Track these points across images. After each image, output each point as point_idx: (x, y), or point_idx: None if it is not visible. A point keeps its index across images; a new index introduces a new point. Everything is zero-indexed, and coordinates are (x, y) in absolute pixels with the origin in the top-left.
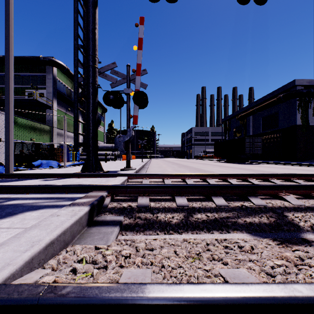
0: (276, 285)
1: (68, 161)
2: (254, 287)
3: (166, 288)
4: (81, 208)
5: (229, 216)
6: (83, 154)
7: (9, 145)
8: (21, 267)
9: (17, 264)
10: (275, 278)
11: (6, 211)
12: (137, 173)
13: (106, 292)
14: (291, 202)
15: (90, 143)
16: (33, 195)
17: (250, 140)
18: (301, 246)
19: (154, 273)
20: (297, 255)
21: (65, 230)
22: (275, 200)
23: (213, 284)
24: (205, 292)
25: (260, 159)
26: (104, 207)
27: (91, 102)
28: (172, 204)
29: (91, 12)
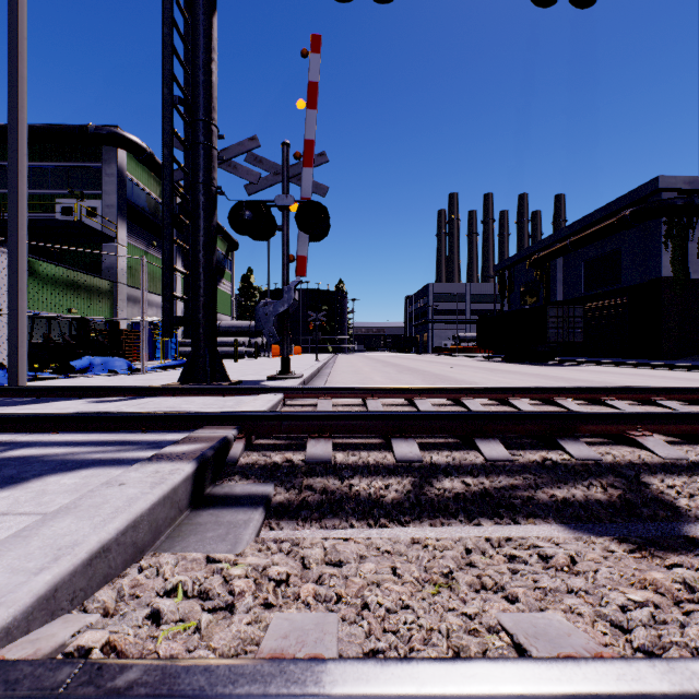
0: (649, 663)
1: (151, 358)
2: (593, 668)
3: (376, 671)
4: (176, 467)
5: (516, 485)
6: (185, 344)
7: (17, 323)
8: (28, 610)
9: (17, 604)
10: (633, 637)
11: (2, 473)
12: (306, 387)
13: (227, 683)
14: (657, 452)
15: (199, 318)
16: (67, 435)
17: (559, 311)
18: (686, 556)
19: (345, 622)
20: (678, 578)
21: (137, 520)
22: (620, 447)
23: (492, 662)
24: (472, 682)
25: (581, 355)
26: (230, 463)
27: (203, 226)
28: (385, 457)
29: (202, 22)
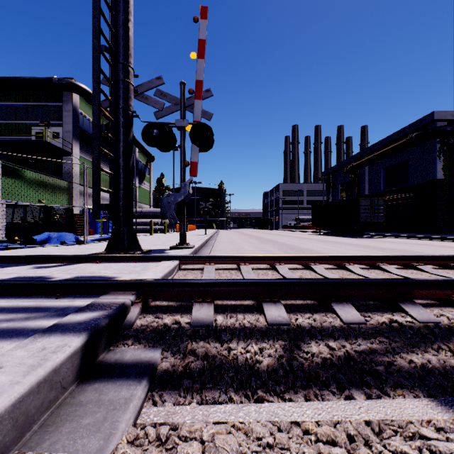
0: None
1: (95, 233)
2: None
3: None
4: (65, 342)
5: (375, 349)
6: None
7: None
8: None
9: None
10: None
11: None
12: (195, 255)
13: None
14: None
15: (119, 205)
16: None
17: (367, 201)
18: None
19: None
20: None
21: None
22: (449, 309)
23: None
24: None
25: (381, 231)
26: (126, 327)
27: (122, 139)
28: (258, 320)
29: None
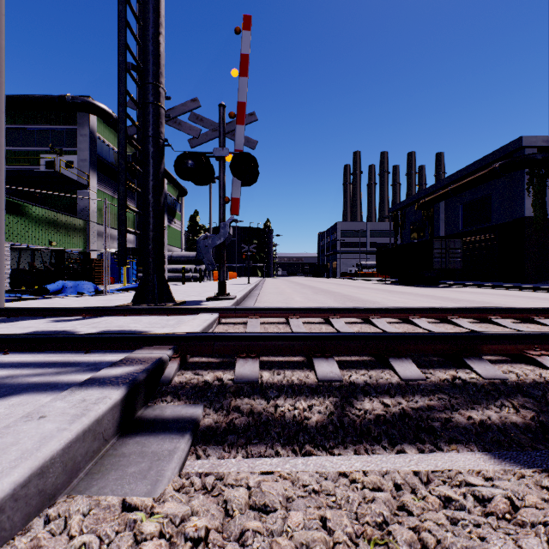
0: None
1: (117, 282)
2: None
3: None
4: (104, 394)
5: (432, 406)
6: None
7: None
8: None
9: None
10: None
11: None
12: (238, 307)
13: None
14: None
15: (148, 249)
16: (16, 355)
17: (442, 244)
18: None
19: None
20: None
21: (45, 465)
22: (520, 366)
23: None
24: None
25: (459, 279)
26: (164, 383)
27: (152, 172)
28: (308, 377)
29: (151, 2)
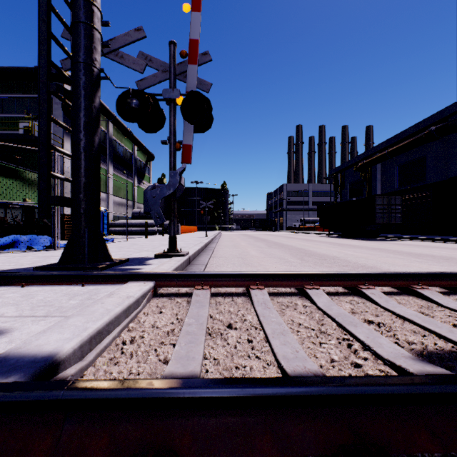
0: None
1: None
2: None
3: None
4: None
5: None
6: (115, 225)
7: None
8: None
9: None
10: None
11: None
12: (180, 273)
13: None
14: None
15: (78, 198)
16: None
17: (384, 200)
18: None
19: None
20: None
21: None
22: None
23: None
24: None
25: (394, 232)
26: None
27: (83, 105)
28: None
29: None
